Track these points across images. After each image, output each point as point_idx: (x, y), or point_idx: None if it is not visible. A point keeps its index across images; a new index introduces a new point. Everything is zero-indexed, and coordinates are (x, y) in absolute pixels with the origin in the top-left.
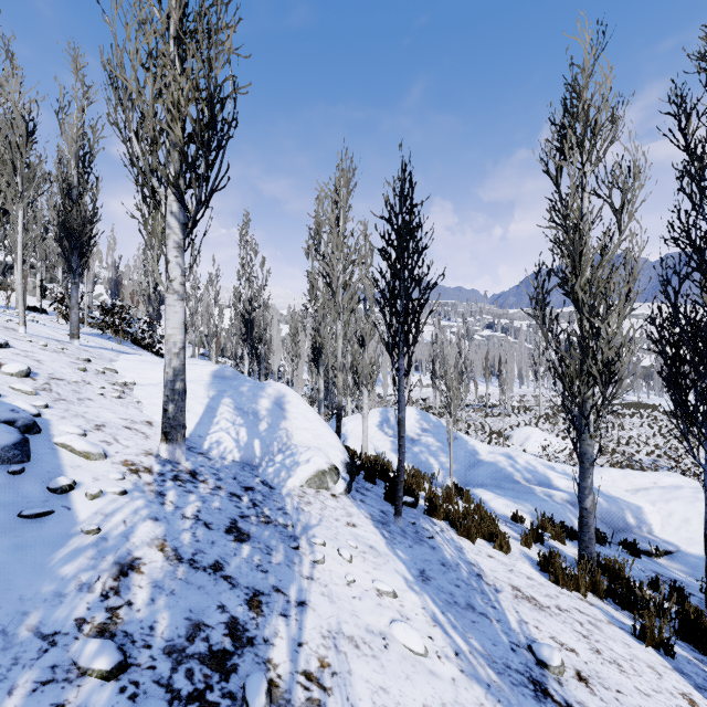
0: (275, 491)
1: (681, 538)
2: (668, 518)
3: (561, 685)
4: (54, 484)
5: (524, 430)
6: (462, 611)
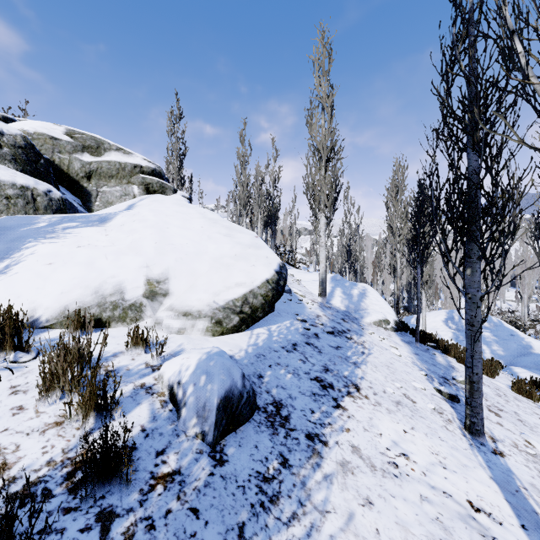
0: (358, 320)
1: None
2: None
3: (457, 383)
4: (299, 299)
5: None
6: (427, 363)
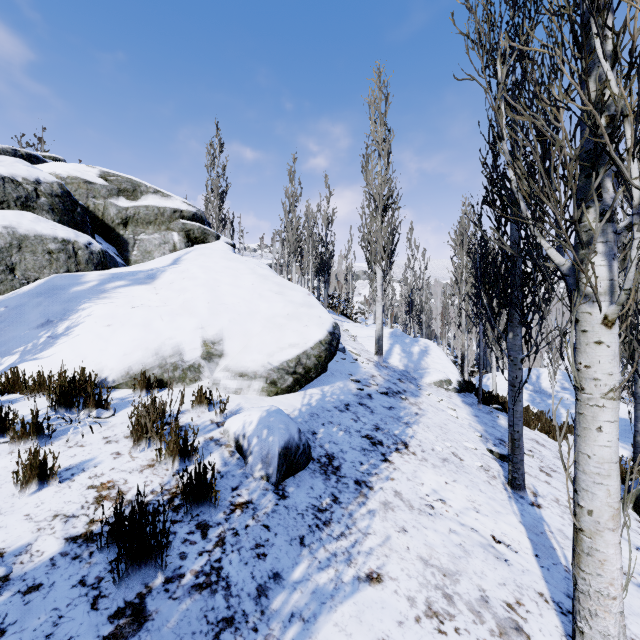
0: (416, 380)
1: None
2: None
3: None
4: (354, 358)
5: None
6: (486, 425)
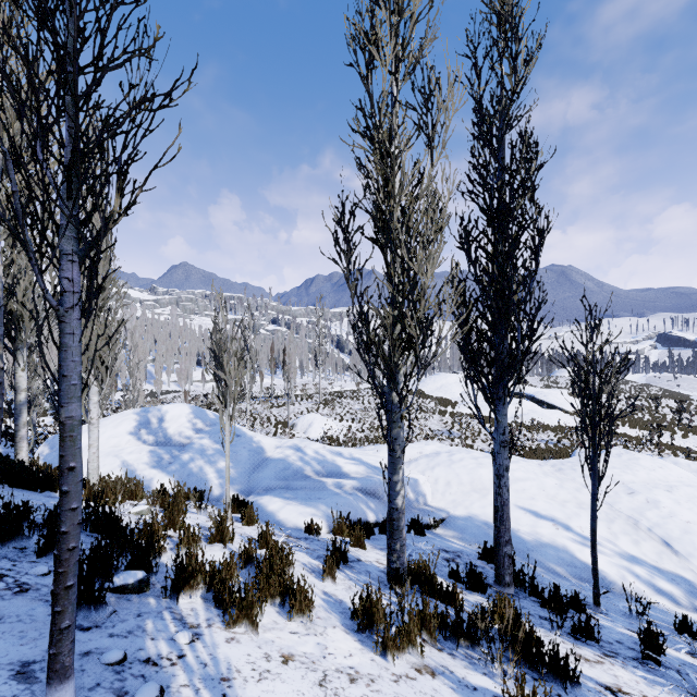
0: None
1: (448, 502)
2: (436, 485)
3: None
4: None
5: (307, 417)
6: None
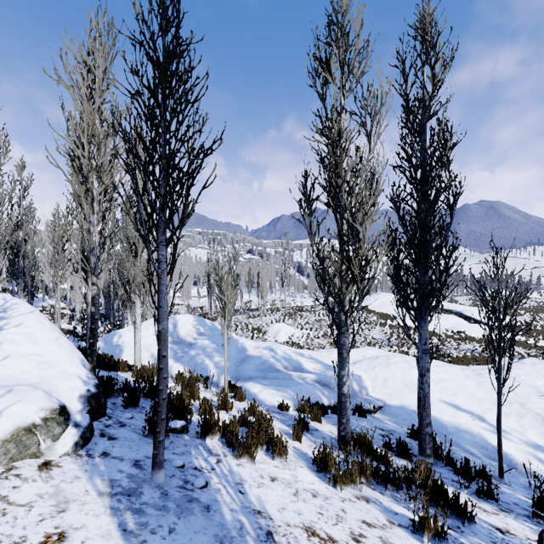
0: None
1: (384, 394)
2: (376, 381)
3: None
4: None
5: (276, 325)
6: None
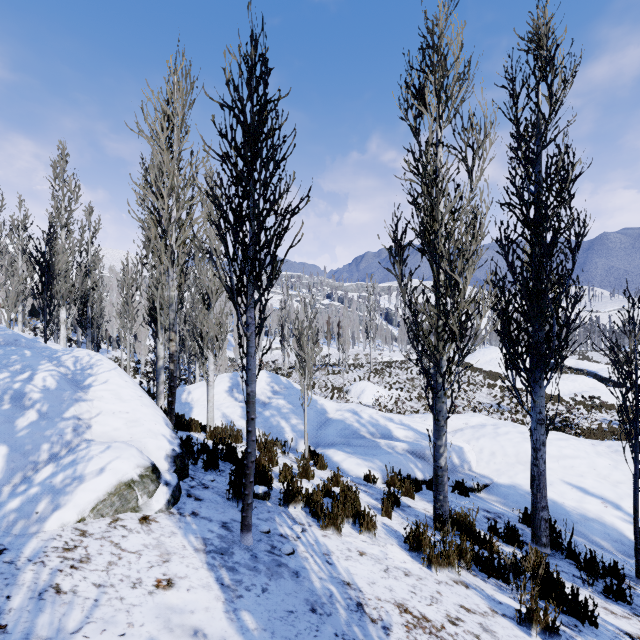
0: (1, 557)
1: (492, 470)
2: (481, 454)
3: None
4: None
5: (360, 384)
6: None
